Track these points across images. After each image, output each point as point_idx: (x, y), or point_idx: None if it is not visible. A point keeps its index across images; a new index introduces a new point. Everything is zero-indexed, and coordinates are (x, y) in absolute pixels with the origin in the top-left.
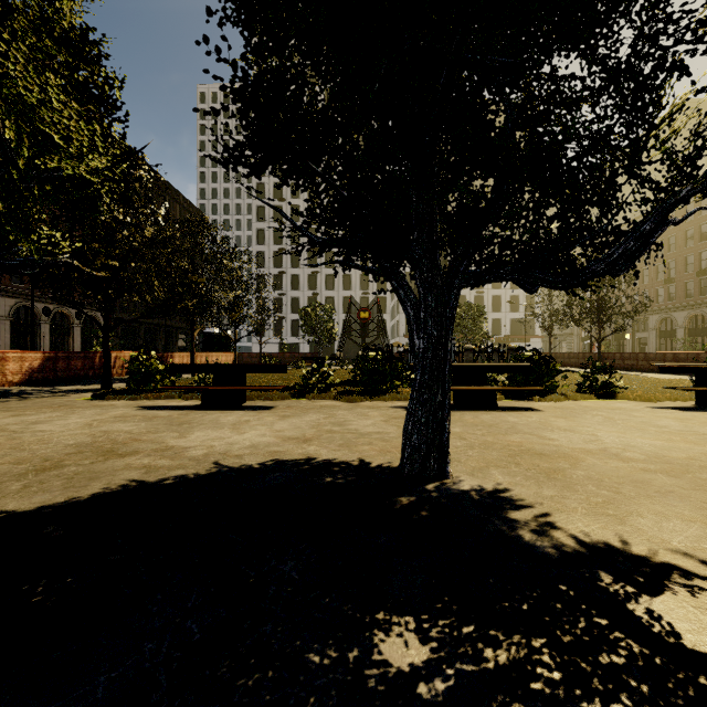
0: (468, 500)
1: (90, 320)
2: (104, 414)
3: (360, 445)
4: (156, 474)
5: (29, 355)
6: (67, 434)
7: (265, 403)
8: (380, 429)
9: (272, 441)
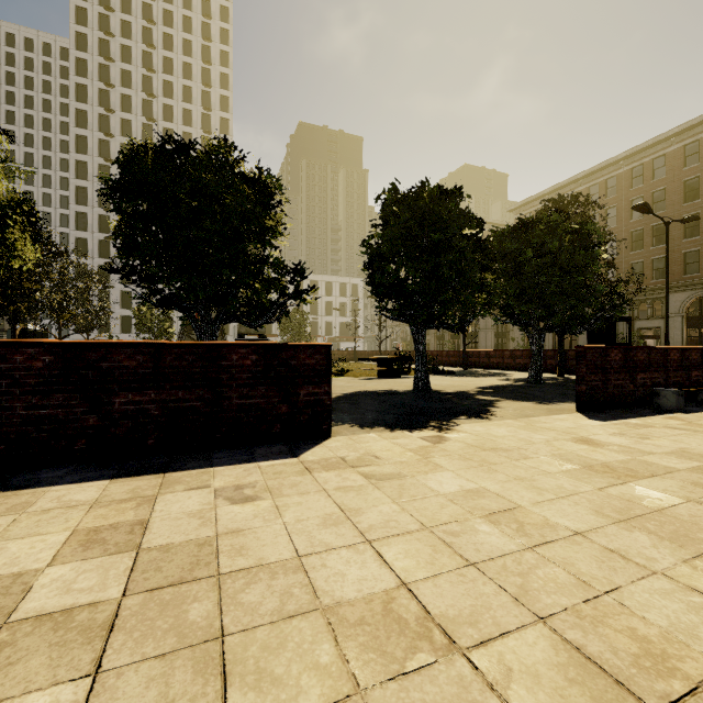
0: None
1: None
2: None
3: None
4: None
5: None
6: None
7: None
8: None
9: None
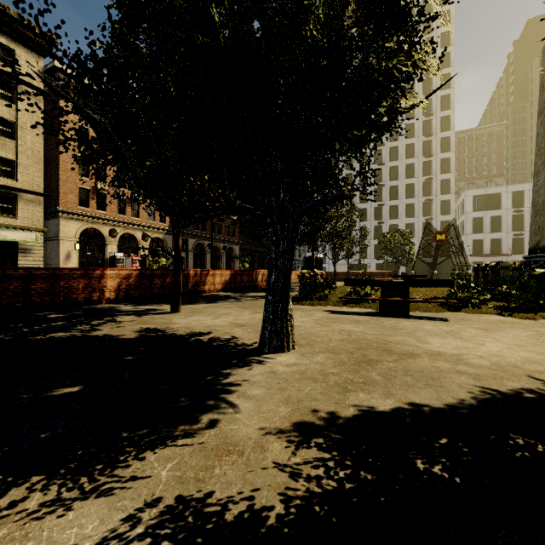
0: None
1: (229, 251)
2: (313, 315)
3: None
4: (491, 383)
5: (224, 272)
6: (320, 330)
7: (430, 314)
8: None
9: (541, 357)
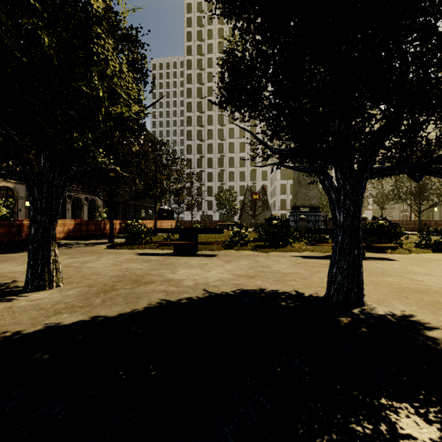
0: (389, 322)
1: (92, 202)
2: (120, 258)
3: (289, 281)
4: (173, 296)
5: (67, 222)
6: (107, 270)
7: (210, 252)
8: (294, 270)
9: (230, 277)
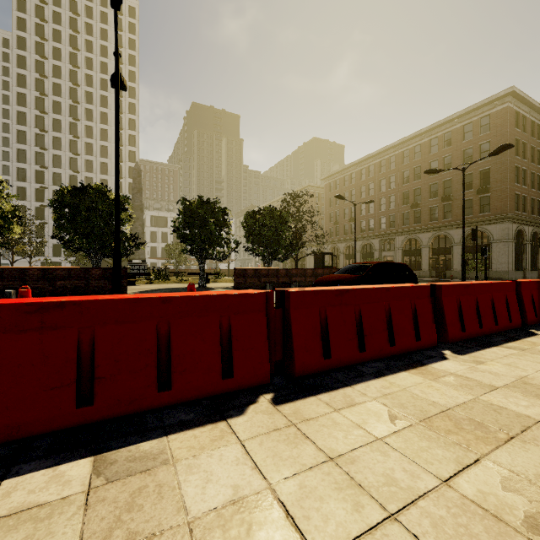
0: None
1: None
2: None
3: None
4: None
5: None
6: None
7: None
8: None
9: None
